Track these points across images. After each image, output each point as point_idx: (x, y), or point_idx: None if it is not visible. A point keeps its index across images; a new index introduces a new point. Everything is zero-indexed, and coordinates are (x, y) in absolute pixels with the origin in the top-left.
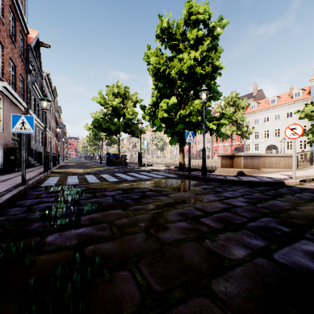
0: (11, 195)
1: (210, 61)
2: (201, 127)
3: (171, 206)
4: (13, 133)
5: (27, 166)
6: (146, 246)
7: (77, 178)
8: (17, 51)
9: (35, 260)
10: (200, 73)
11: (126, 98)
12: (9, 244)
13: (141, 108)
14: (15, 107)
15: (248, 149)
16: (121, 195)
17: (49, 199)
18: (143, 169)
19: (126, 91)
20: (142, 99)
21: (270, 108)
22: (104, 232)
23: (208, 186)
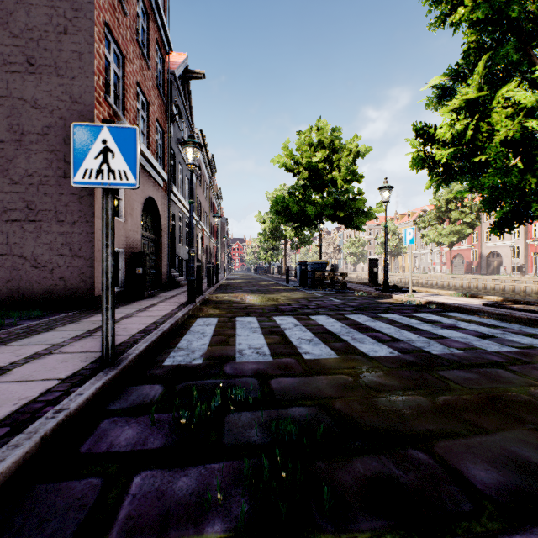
0: None
1: None
2: None
3: None
4: (147, 226)
5: (169, 286)
6: None
7: (260, 330)
8: (152, 76)
9: None
10: None
11: (335, 152)
12: None
13: (415, 131)
14: (148, 178)
15: None
16: None
17: None
18: (407, 302)
19: (334, 138)
20: (369, 148)
21: None
22: None
23: None
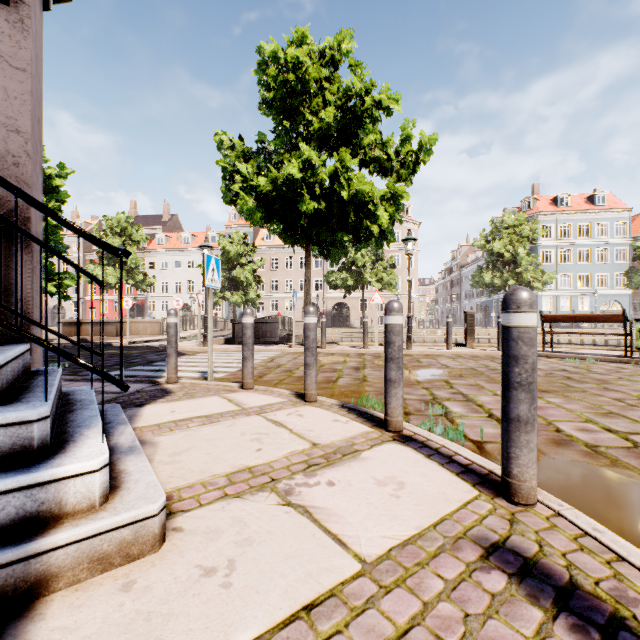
0: None
1: None
2: None
3: None
4: None
5: None
6: None
7: None
8: None
9: None
10: None
11: None
12: None
13: None
14: None
15: (152, 308)
16: None
17: None
18: None
19: None
20: None
21: (183, 249)
22: None
23: None
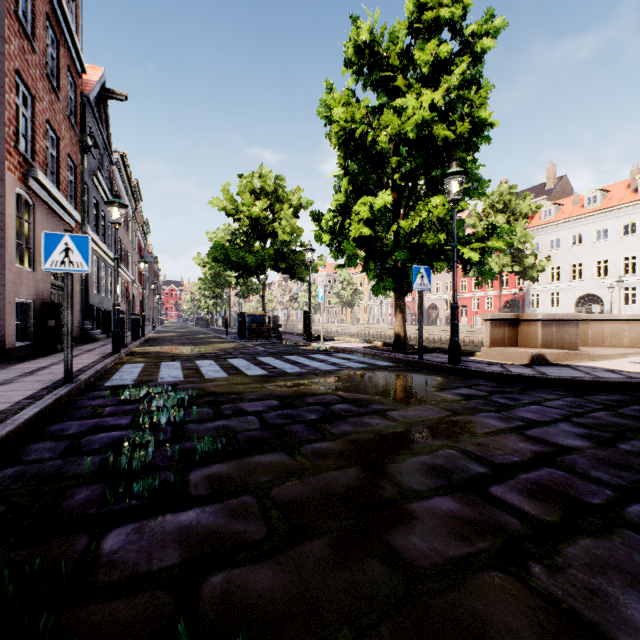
0: (37, 409)
1: (465, 110)
2: (445, 256)
3: (403, 445)
4: (55, 273)
5: (82, 340)
6: (368, 582)
7: (181, 368)
8: (63, 107)
9: (66, 623)
10: (445, 137)
11: (279, 200)
12: (8, 556)
13: (312, 217)
14: (59, 221)
15: (535, 304)
16: (278, 412)
17: (120, 420)
18: (316, 347)
19: (278, 186)
20: (311, 202)
21: (585, 215)
22: (249, 526)
23: (472, 391)
